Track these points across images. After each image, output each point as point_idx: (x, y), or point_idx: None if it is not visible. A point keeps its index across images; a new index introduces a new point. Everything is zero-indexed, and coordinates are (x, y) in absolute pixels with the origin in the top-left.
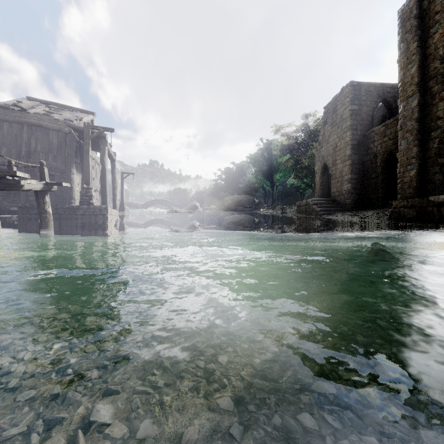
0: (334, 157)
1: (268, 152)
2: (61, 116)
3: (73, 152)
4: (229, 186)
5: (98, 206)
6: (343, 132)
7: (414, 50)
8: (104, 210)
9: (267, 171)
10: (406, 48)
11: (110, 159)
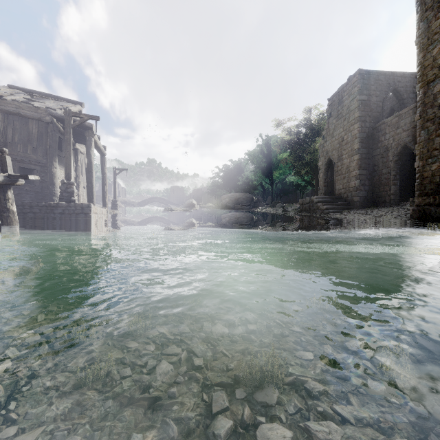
0: (340, 152)
1: (268, 148)
2: (43, 104)
3: (55, 144)
4: (227, 184)
5: (79, 203)
6: (350, 125)
7: (437, 29)
8: (86, 208)
9: (266, 167)
10: (426, 28)
11: (99, 153)
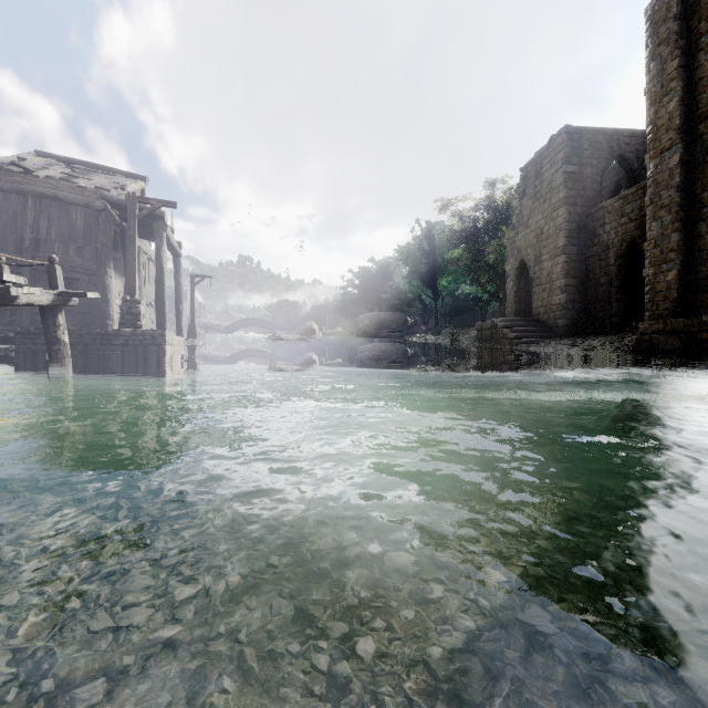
0: (538, 250)
1: (429, 242)
2: (90, 182)
3: (109, 242)
4: (367, 298)
5: (149, 331)
6: (552, 210)
7: (674, 73)
8: (160, 337)
9: (427, 272)
10: (659, 70)
11: (172, 254)
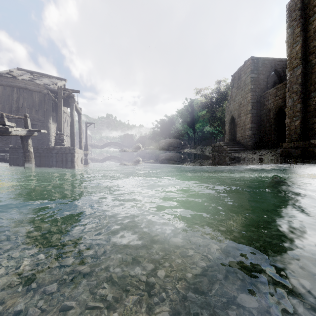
0: (239, 112)
1: (191, 108)
2: (41, 81)
3: (50, 108)
4: (163, 133)
5: (68, 147)
6: (245, 93)
7: (298, 34)
8: (72, 150)
9: (190, 121)
10: (292, 32)
11: (77, 113)
